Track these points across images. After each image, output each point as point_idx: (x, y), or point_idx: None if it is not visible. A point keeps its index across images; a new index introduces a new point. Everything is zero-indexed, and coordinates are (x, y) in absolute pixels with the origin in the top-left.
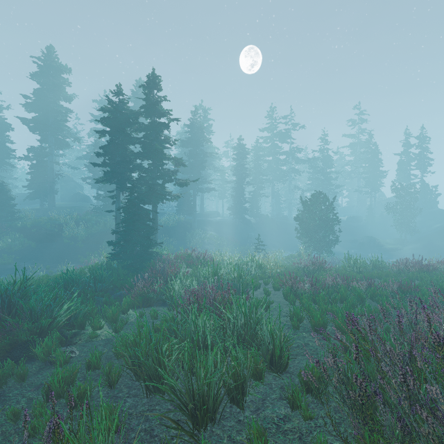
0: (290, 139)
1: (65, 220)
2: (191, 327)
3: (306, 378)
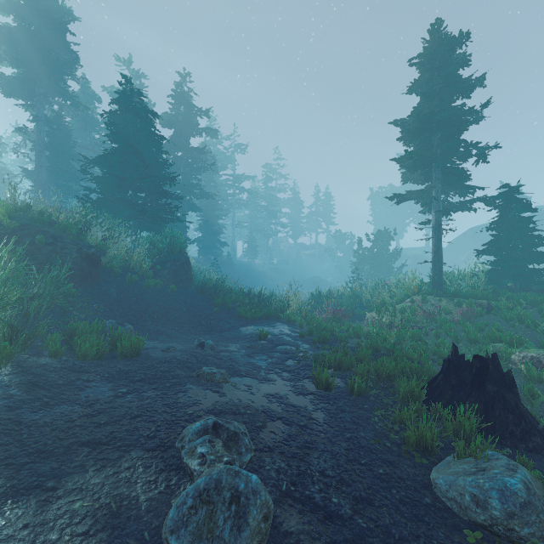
0: (234, 163)
1: (71, 220)
2: None
3: None
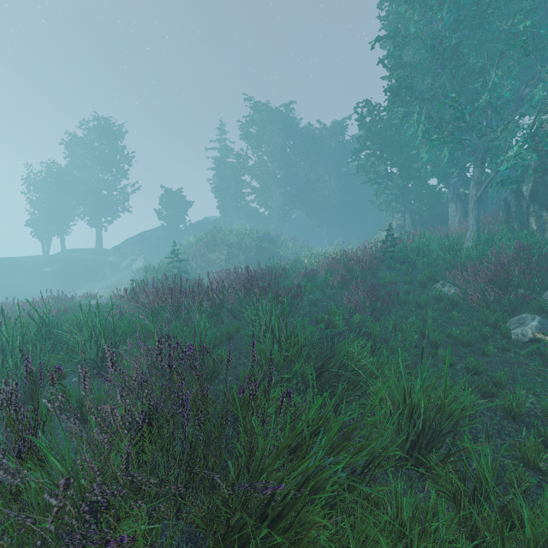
0: None
1: None
2: (4, 347)
3: (137, 326)
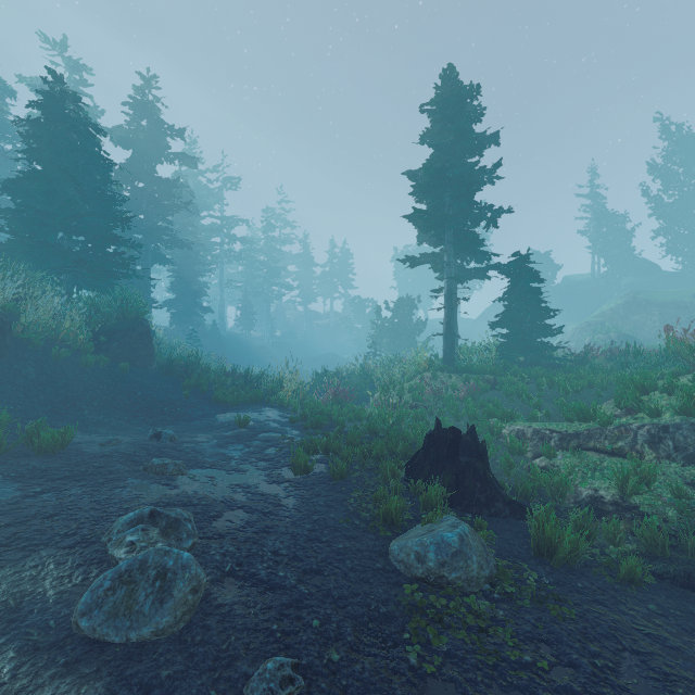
0: (222, 203)
1: None
2: None
3: None
